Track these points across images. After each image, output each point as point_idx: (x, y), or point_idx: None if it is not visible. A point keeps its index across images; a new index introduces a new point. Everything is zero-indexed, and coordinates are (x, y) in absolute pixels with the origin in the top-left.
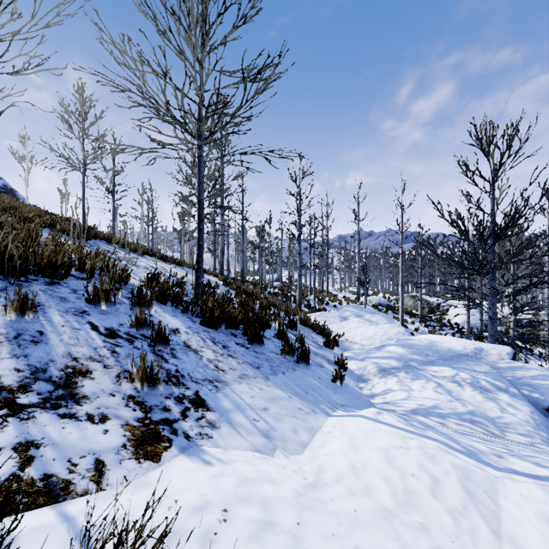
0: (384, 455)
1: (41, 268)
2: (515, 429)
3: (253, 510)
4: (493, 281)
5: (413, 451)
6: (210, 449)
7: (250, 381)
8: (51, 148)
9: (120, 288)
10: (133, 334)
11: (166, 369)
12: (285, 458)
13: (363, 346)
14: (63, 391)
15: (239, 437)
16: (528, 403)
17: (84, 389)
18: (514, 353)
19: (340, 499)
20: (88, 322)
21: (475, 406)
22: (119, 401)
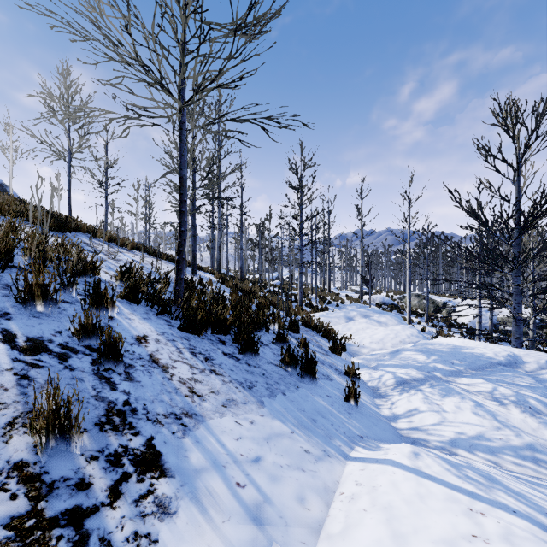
0: None
1: None
2: None
3: None
4: (518, 278)
5: None
6: None
7: (238, 409)
8: (33, 135)
9: (73, 283)
10: (72, 347)
11: (109, 401)
12: None
13: (373, 351)
14: None
15: (209, 529)
16: None
17: None
18: None
19: None
20: (2, 329)
21: (532, 435)
22: None
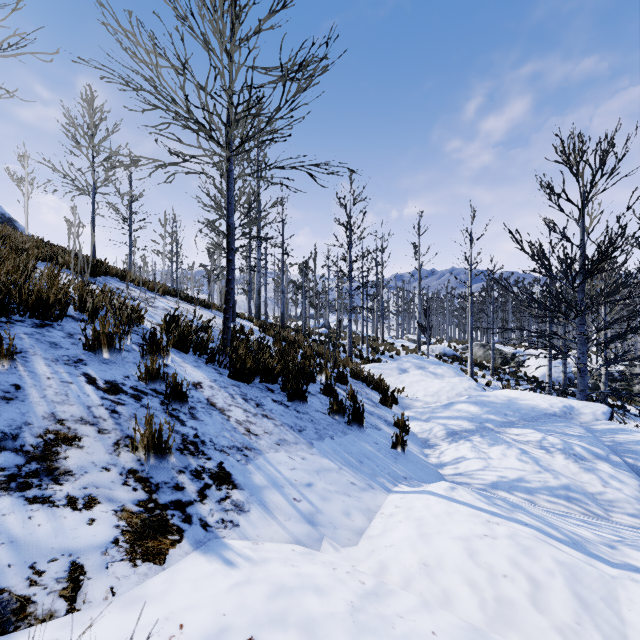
0: (465, 547)
1: (28, 306)
2: (622, 508)
3: (291, 638)
4: (583, 326)
5: (501, 542)
6: (235, 543)
7: (290, 448)
8: (55, 168)
9: (129, 332)
10: (141, 389)
11: (182, 433)
12: (335, 552)
13: (427, 404)
14: (37, 465)
15: (275, 523)
16: (636, 475)
17: (68, 461)
18: (611, 413)
19: (411, 615)
20: (84, 373)
21: (570, 478)
22: (115, 477)
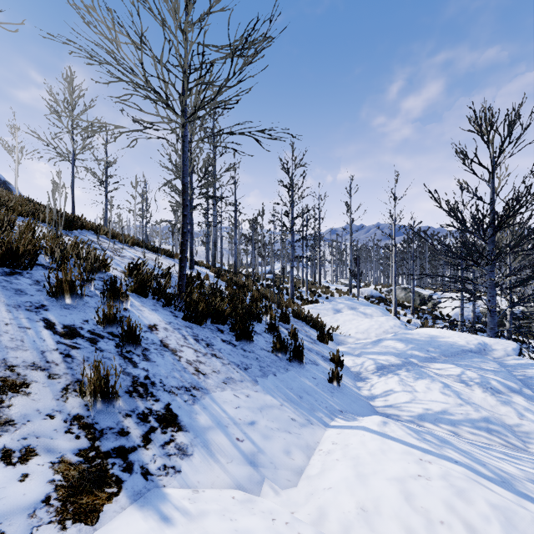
0: (401, 489)
1: None
2: None
3: None
4: (493, 273)
5: (435, 483)
6: (174, 493)
7: (236, 386)
8: (39, 138)
9: (92, 279)
10: (99, 333)
11: (133, 375)
12: (274, 496)
13: (358, 340)
14: None
15: (217, 467)
16: None
17: (11, 409)
18: (520, 349)
19: None
20: (43, 318)
21: (489, 411)
22: (58, 424)
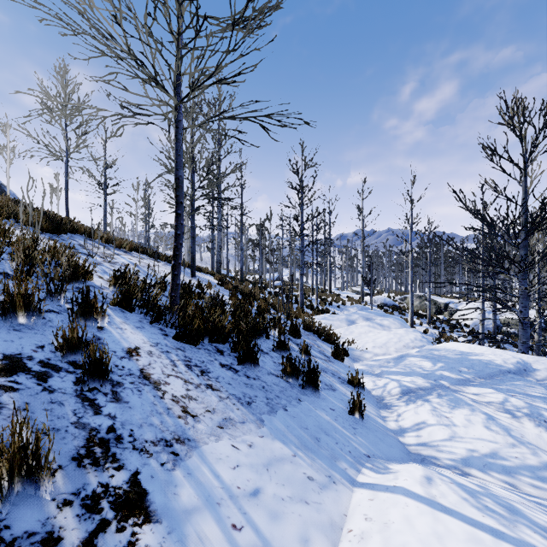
0: None
1: None
2: None
3: None
4: (525, 281)
5: None
6: None
7: (236, 430)
8: (30, 135)
9: (61, 291)
10: (54, 364)
11: (91, 428)
12: None
13: (376, 356)
14: None
15: None
16: None
17: None
18: None
19: None
20: None
21: None
22: None
